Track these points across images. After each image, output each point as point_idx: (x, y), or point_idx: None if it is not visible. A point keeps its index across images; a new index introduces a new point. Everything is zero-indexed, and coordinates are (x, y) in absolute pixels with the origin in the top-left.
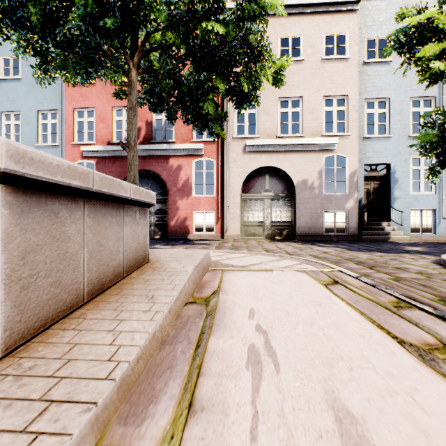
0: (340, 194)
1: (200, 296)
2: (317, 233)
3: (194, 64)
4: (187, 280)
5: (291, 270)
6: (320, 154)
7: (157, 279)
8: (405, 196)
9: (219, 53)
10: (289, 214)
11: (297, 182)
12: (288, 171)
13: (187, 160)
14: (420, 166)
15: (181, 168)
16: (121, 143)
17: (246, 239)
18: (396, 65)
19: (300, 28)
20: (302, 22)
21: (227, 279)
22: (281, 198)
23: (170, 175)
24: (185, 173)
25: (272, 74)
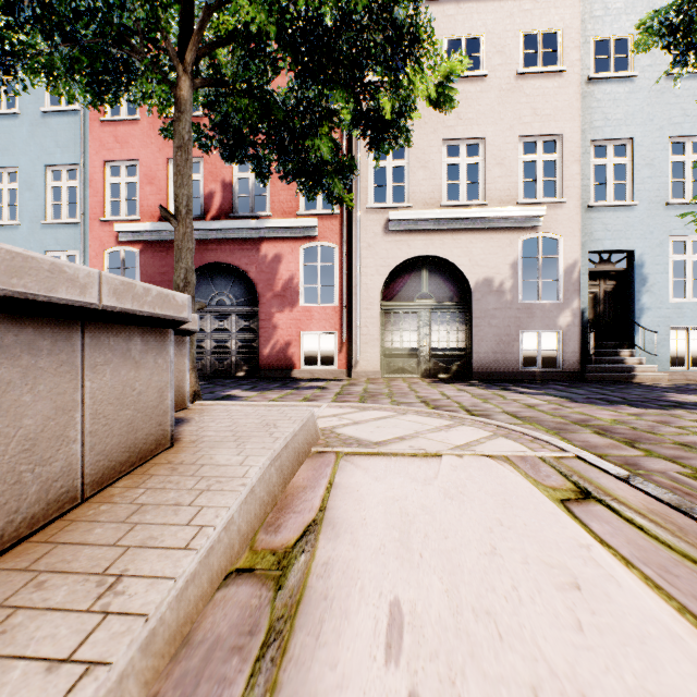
0: (549, 303)
1: (270, 544)
2: (509, 369)
3: (293, 66)
4: (239, 504)
5: (478, 454)
6: (514, 234)
7: (164, 503)
8: (660, 306)
9: (339, 45)
10: (462, 337)
11: (475, 283)
12: (461, 264)
13: (290, 246)
14: (686, 254)
15: (280, 260)
16: (162, 209)
17: (389, 378)
18: (644, 82)
19: (480, 22)
20: (484, 12)
21: (344, 483)
22: (447, 310)
23: (262, 271)
24: (287, 267)
25: (435, 87)
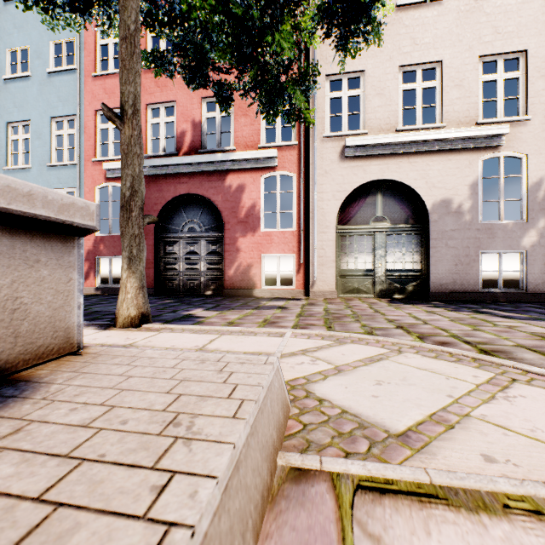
0: (511, 223)
1: None
2: (468, 290)
3: None
4: None
5: None
6: (473, 155)
7: None
8: None
9: None
10: (417, 258)
11: (432, 204)
12: (417, 186)
13: (252, 176)
14: None
15: (243, 190)
16: (105, 108)
17: (345, 298)
18: None
19: None
20: None
21: None
22: (403, 232)
23: (227, 200)
24: (249, 196)
25: None
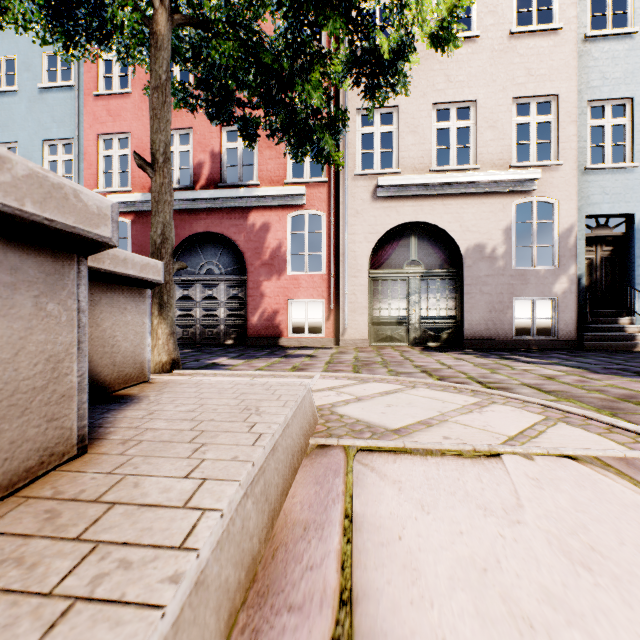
0: (543, 269)
1: None
2: (502, 337)
3: None
4: None
5: (553, 453)
6: (507, 199)
7: None
8: None
9: None
10: (452, 305)
11: (466, 249)
12: (451, 230)
13: (277, 215)
14: None
15: (268, 229)
16: (136, 156)
17: (377, 346)
18: None
19: None
20: None
21: (371, 517)
22: (437, 277)
23: (250, 239)
24: (275, 236)
25: (439, 21)
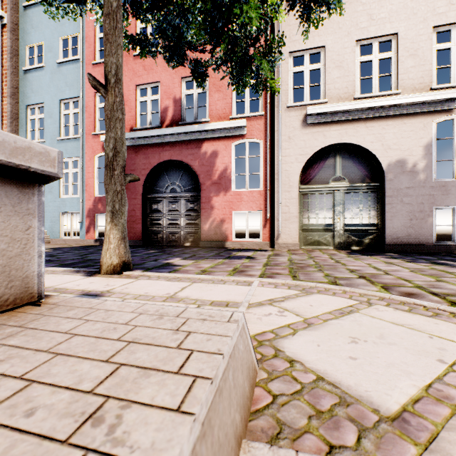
0: None
1: None
2: (422, 242)
3: None
4: None
5: None
6: (427, 118)
7: None
8: None
9: None
10: (373, 214)
11: (387, 165)
12: (373, 149)
13: (224, 144)
14: None
15: (217, 155)
16: (90, 77)
17: (306, 249)
18: None
19: None
20: None
21: None
22: (360, 190)
23: (203, 164)
24: (222, 160)
25: None
